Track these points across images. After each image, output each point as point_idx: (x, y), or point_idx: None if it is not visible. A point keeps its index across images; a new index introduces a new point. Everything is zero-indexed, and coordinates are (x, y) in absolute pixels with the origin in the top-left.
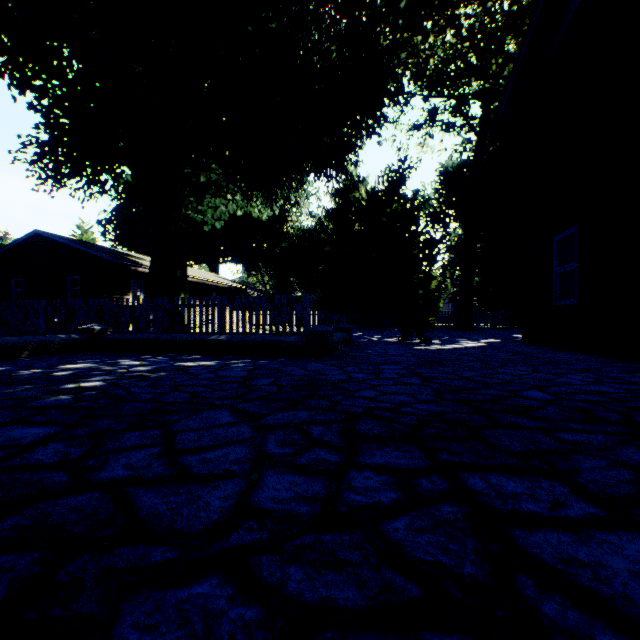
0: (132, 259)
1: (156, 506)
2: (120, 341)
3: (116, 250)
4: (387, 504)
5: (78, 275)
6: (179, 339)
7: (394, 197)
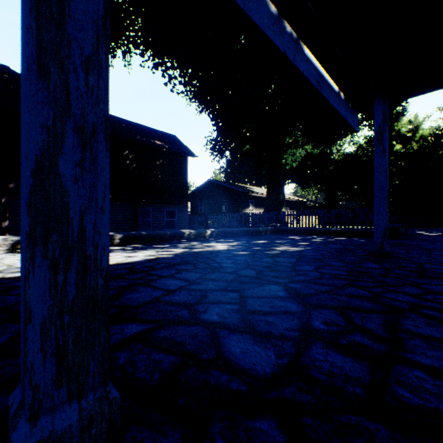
0: (249, 189)
1: (391, 251)
2: (288, 230)
3: (238, 185)
4: (442, 254)
5: (226, 199)
6: (316, 229)
7: (439, 147)
